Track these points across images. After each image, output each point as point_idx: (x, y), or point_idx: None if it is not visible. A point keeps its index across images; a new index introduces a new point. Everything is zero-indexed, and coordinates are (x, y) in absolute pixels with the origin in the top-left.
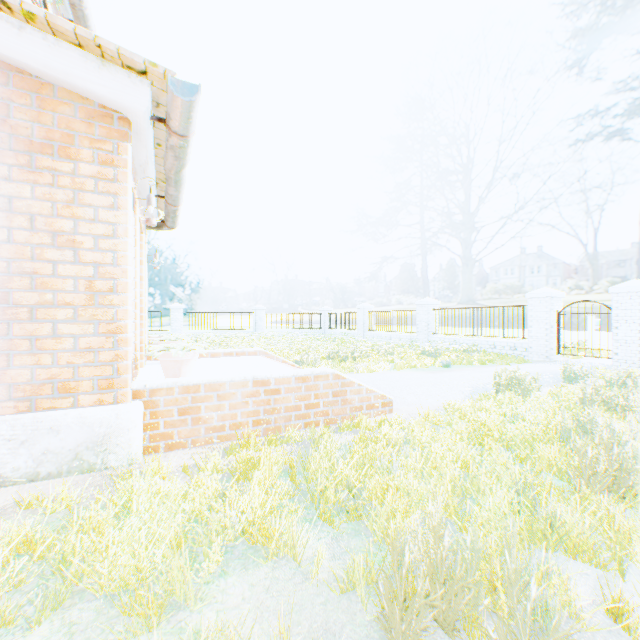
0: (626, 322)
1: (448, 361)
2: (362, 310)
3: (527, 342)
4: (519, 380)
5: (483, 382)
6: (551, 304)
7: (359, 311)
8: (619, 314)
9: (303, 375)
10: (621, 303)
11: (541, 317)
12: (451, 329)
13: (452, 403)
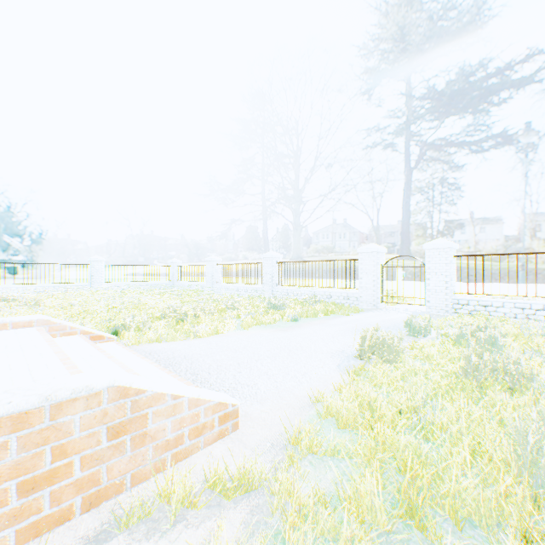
0: (436, 274)
1: (296, 314)
2: (211, 263)
3: (358, 292)
4: (384, 342)
5: (340, 342)
6: (378, 258)
7: (208, 264)
8: (431, 267)
9: (14, 412)
10: (432, 258)
11: (370, 270)
12: (293, 281)
13: (327, 398)
